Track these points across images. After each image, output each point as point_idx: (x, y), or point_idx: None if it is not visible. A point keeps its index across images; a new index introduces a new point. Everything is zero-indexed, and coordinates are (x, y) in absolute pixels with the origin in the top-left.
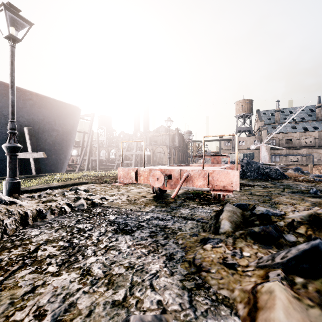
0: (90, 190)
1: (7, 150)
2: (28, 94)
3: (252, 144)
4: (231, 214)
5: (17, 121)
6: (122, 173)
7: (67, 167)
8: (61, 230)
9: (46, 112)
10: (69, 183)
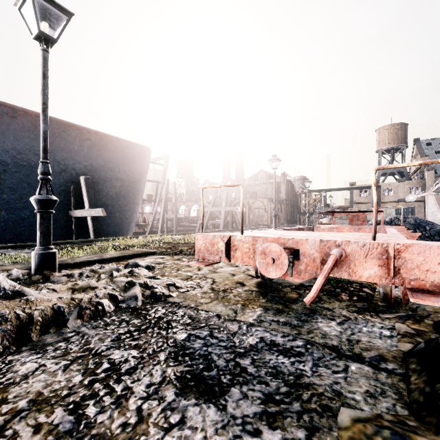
0: (156, 267)
1: (36, 205)
2: (85, 133)
3: (407, 193)
4: None
5: (73, 168)
6: (202, 244)
7: (137, 228)
8: (76, 365)
9: (108, 156)
10: (129, 254)
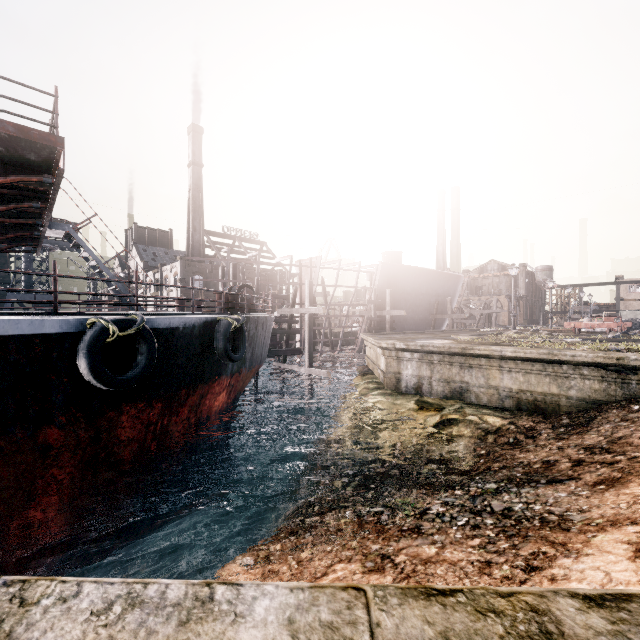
0: None
1: (513, 316)
2: (445, 275)
3: None
4: (613, 332)
5: (438, 293)
6: (566, 324)
7: None
8: (564, 335)
9: (449, 284)
10: None
